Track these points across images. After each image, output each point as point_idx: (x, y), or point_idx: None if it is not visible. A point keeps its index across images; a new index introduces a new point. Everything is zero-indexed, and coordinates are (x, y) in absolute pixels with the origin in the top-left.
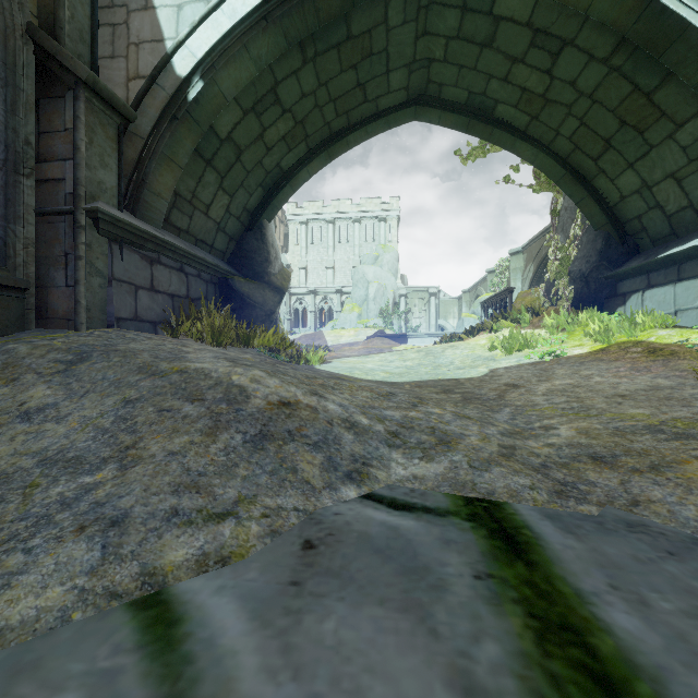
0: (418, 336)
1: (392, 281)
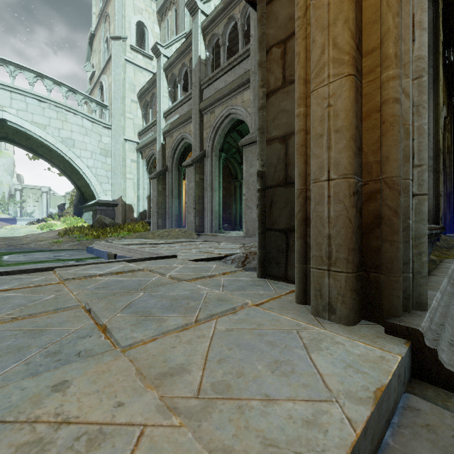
0: (25, 220)
1: (8, 179)
